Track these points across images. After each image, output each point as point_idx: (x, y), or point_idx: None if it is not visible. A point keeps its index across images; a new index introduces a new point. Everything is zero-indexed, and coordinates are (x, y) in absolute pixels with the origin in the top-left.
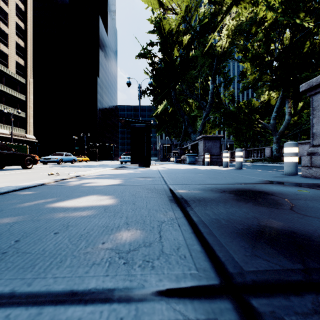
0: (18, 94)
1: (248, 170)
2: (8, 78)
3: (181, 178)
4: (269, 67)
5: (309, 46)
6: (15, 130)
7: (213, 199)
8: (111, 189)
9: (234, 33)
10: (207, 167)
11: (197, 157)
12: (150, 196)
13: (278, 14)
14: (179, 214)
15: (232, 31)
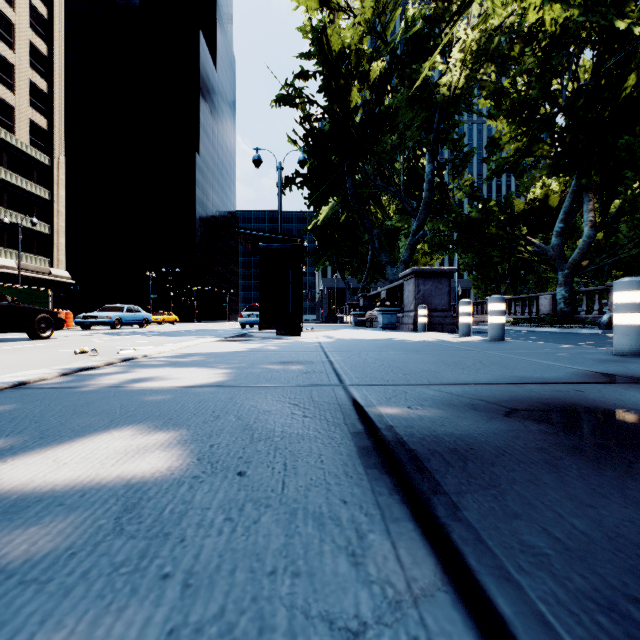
0: (34, 187)
1: (520, 342)
2: (15, 154)
3: (376, 366)
4: (550, 128)
5: (635, 82)
6: (28, 259)
7: (503, 450)
8: (191, 401)
9: (477, 57)
10: (424, 336)
11: (400, 314)
12: (299, 432)
13: (568, 17)
14: (418, 554)
15: (473, 53)
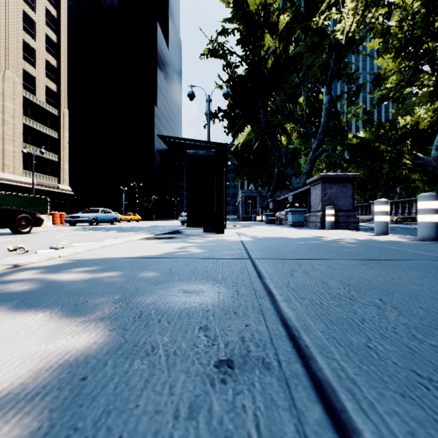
0: (48, 130)
1: None
2: (36, 108)
3: (374, 316)
4: (431, 59)
5: None
6: (44, 178)
7: None
8: None
9: (368, 6)
10: (341, 234)
11: (305, 214)
12: None
13: None
14: None
15: (364, 3)
